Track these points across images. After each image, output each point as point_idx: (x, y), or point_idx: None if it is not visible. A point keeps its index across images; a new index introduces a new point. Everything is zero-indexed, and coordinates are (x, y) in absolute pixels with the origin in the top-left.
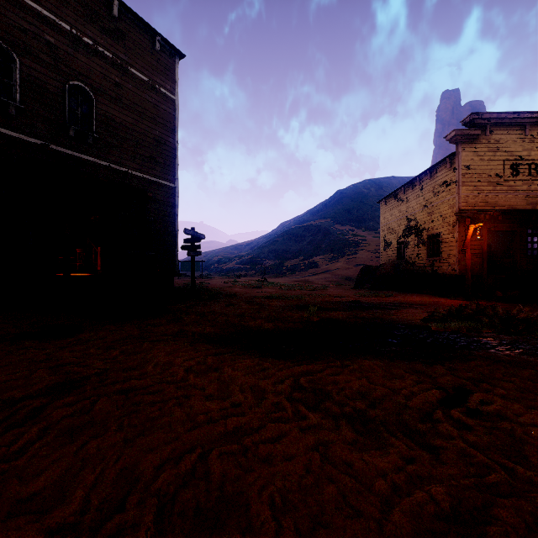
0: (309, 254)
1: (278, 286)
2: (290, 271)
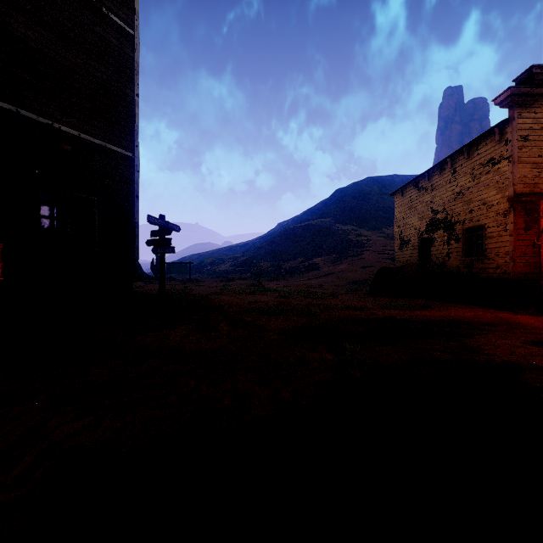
0: (309, 255)
1: (276, 292)
2: (289, 274)
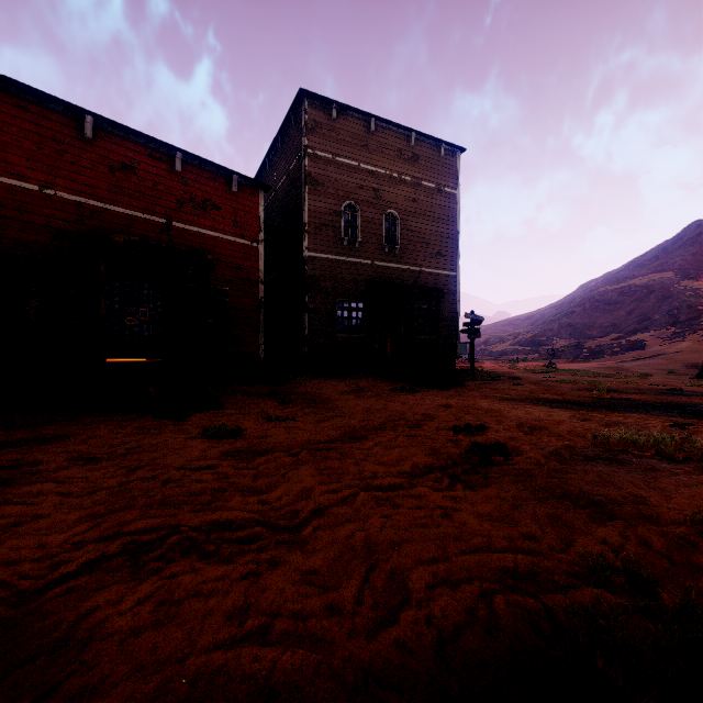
0: (629, 329)
1: (572, 372)
2: (594, 355)
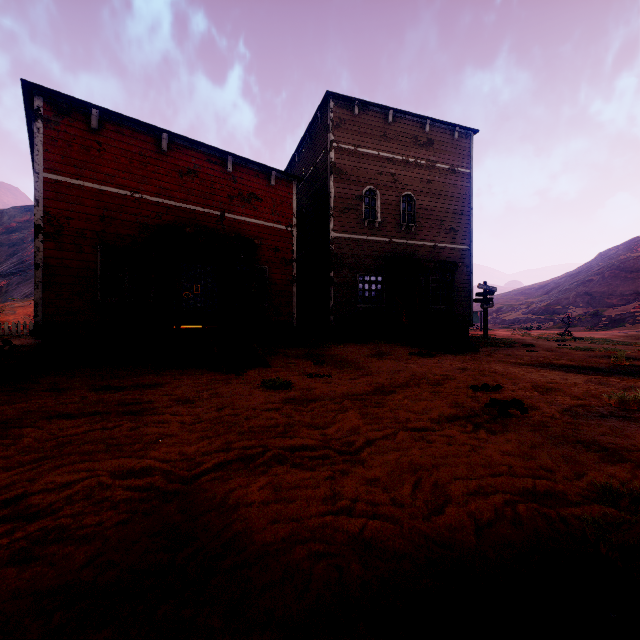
0: None
1: (589, 340)
2: (614, 324)
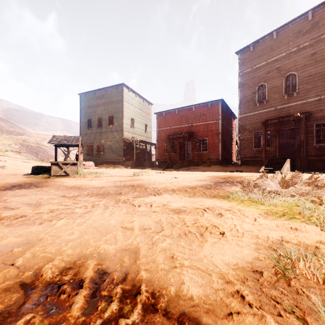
0: None
1: None
2: None
